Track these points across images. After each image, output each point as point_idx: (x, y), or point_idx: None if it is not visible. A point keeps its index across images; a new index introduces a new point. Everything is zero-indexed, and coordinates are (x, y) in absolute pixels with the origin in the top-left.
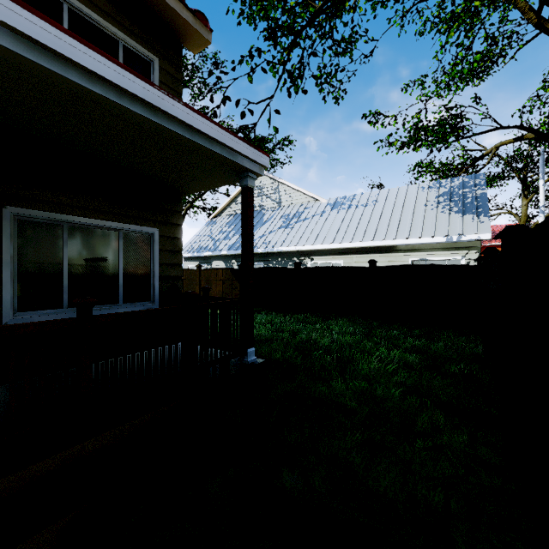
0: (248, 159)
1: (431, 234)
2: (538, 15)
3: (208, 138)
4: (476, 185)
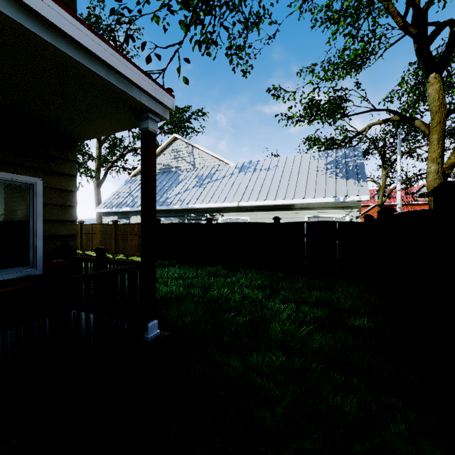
0: (147, 96)
1: (323, 195)
2: (404, 20)
3: (83, 51)
4: (355, 156)
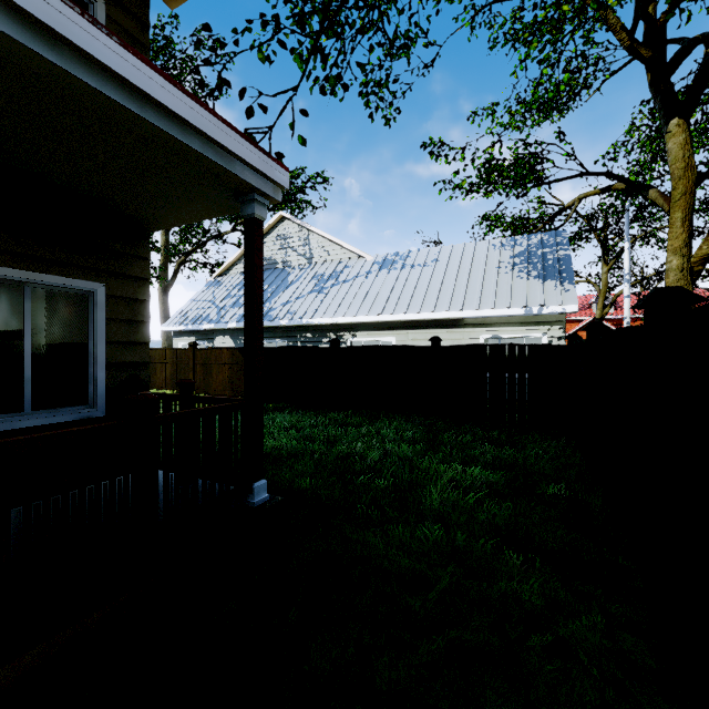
0: (253, 171)
1: (507, 304)
2: (631, 37)
3: (175, 120)
4: (558, 245)
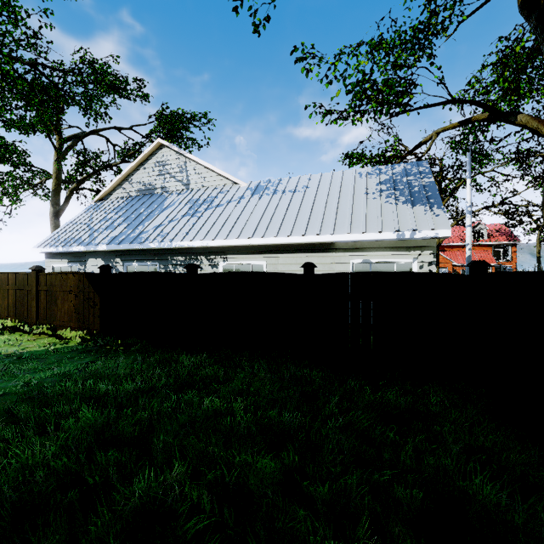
0: None
1: (379, 228)
2: None
3: None
4: (421, 173)
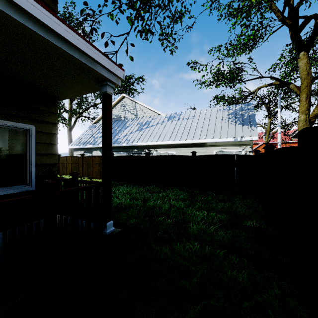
0: (106, 70)
1: (226, 136)
2: (282, 15)
3: (65, 42)
4: (249, 109)
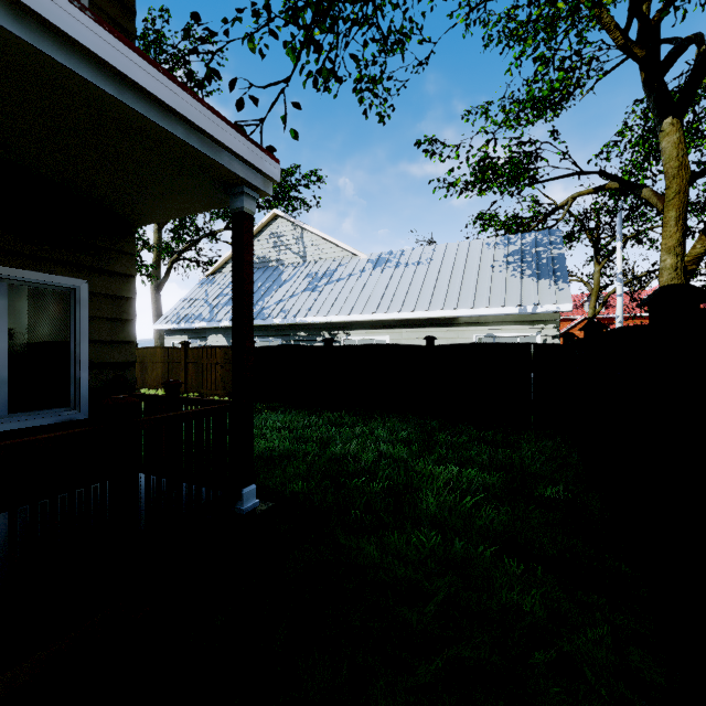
0: (242, 162)
1: (501, 303)
2: (625, 36)
3: (157, 105)
4: (551, 243)
